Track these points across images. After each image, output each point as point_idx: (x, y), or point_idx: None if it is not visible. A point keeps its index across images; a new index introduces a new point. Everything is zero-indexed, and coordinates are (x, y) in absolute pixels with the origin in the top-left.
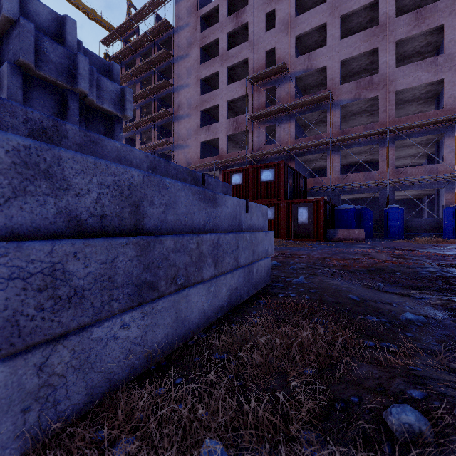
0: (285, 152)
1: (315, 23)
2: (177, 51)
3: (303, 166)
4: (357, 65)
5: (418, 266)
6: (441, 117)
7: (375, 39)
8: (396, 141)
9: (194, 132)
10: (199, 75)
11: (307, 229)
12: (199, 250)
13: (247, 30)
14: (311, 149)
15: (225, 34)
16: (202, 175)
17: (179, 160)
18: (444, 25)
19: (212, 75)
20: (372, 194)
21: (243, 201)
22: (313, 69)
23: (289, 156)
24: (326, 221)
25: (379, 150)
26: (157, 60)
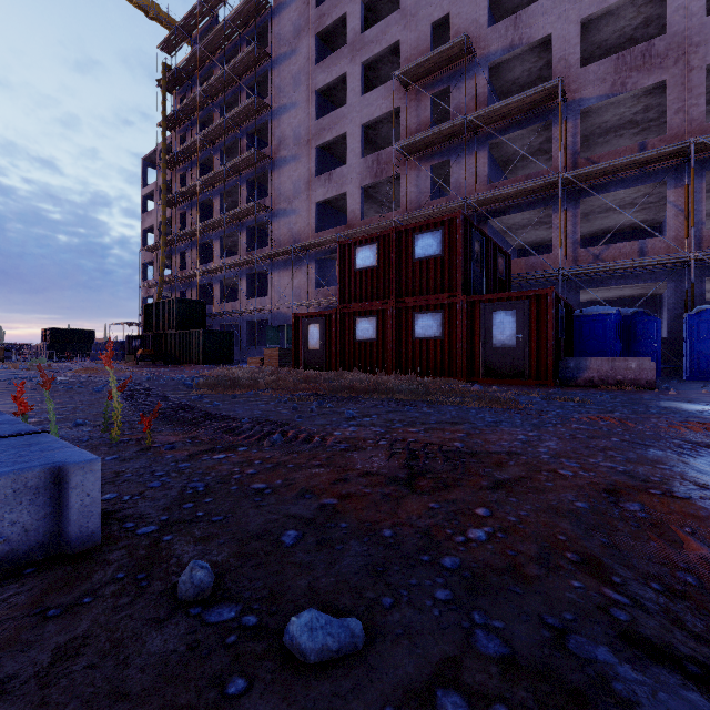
0: (468, 209)
1: None
2: (277, 47)
3: (503, 239)
4: (614, 31)
5: None
6: None
7: None
8: (707, 171)
9: (305, 185)
10: (313, 83)
11: (514, 359)
12: None
13: None
14: (521, 200)
15: (358, 4)
16: None
17: (281, 237)
18: None
19: (336, 81)
20: (644, 289)
21: None
22: (523, 44)
23: (476, 217)
24: (558, 342)
25: (667, 194)
26: (245, 67)
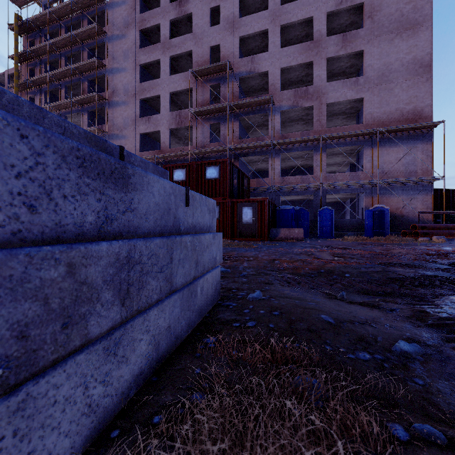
0: (229, 151)
1: (258, 27)
2: (111, 29)
3: (246, 167)
4: (295, 75)
5: (362, 266)
6: (362, 130)
7: (310, 53)
8: (327, 149)
9: (132, 121)
10: (137, 60)
11: (251, 229)
12: (76, 279)
13: (191, 21)
14: (254, 150)
15: (167, 21)
16: (119, 148)
17: None
18: (364, 51)
19: (153, 62)
20: (307, 197)
21: (181, 189)
22: (256, 72)
23: (233, 155)
24: (269, 221)
25: (313, 156)
26: (87, 35)
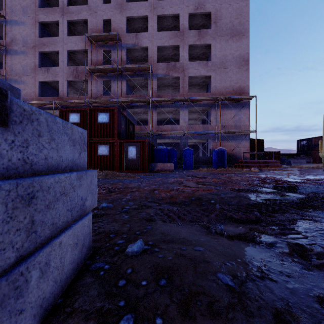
0: (118, 103)
1: (141, 13)
2: None
3: (132, 116)
4: (167, 54)
5: (221, 193)
6: (210, 97)
7: (178, 39)
8: (188, 107)
9: (31, 70)
10: (37, 17)
11: (135, 163)
12: None
13: None
14: (138, 104)
15: None
16: None
17: None
18: (211, 44)
19: (52, 22)
20: (175, 140)
21: None
22: (139, 46)
23: (122, 107)
24: (149, 157)
25: (179, 112)
26: None
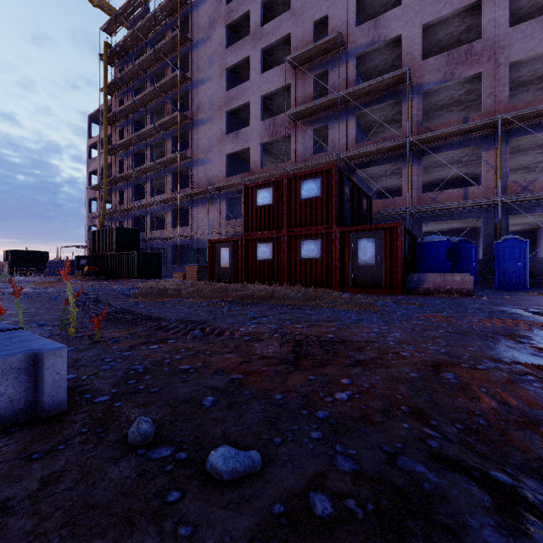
0: (341, 162)
1: None
2: (196, 34)
3: (367, 185)
4: (446, 35)
5: None
6: None
7: None
8: (510, 139)
9: (217, 141)
10: (224, 63)
11: (374, 274)
12: None
13: None
14: (379, 157)
15: (258, 4)
16: None
17: (199, 180)
18: None
19: (242, 62)
20: (467, 224)
21: None
22: (381, 41)
23: (347, 169)
24: (405, 261)
25: (483, 154)
26: (171, 47)
